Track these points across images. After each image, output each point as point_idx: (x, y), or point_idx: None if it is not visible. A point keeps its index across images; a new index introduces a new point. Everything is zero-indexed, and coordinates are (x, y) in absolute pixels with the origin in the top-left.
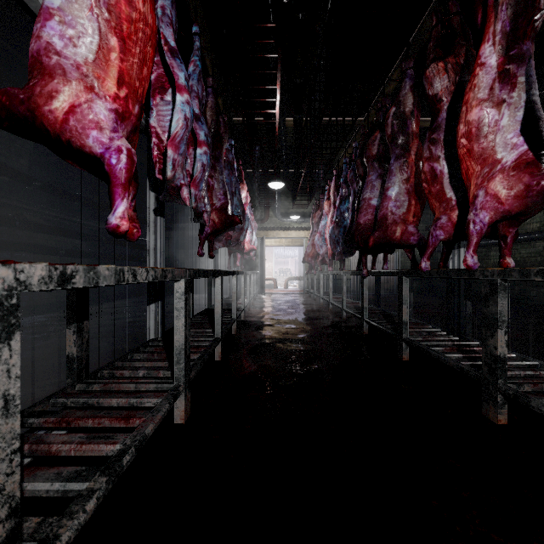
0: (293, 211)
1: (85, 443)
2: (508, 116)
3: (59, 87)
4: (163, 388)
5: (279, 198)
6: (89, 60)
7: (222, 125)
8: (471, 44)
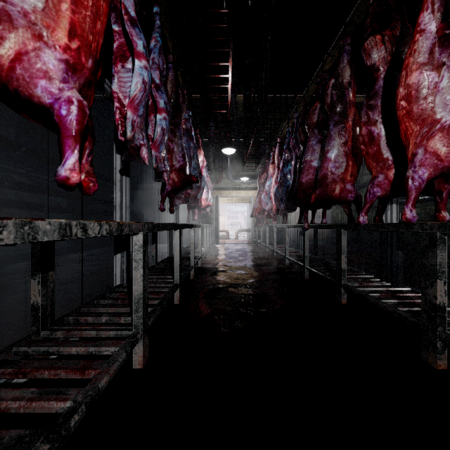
0: (243, 173)
1: (35, 399)
2: (448, 78)
3: (4, 35)
4: (122, 335)
5: (231, 163)
6: (38, 10)
7: (181, 96)
8: (405, 19)
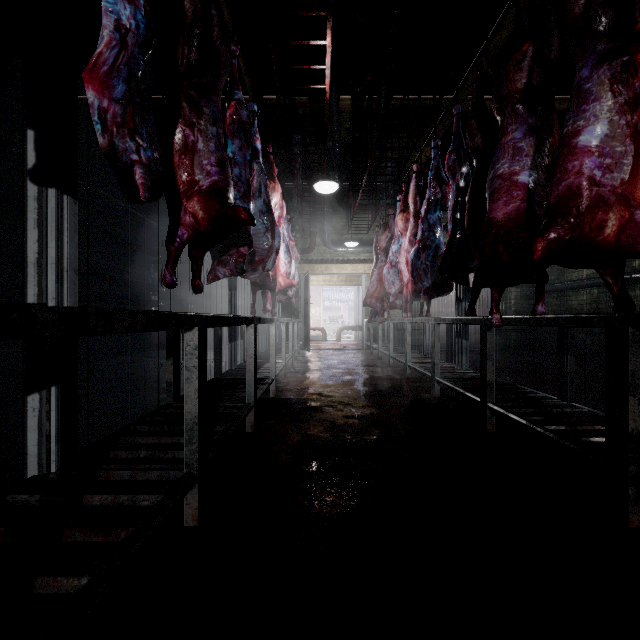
0: (348, 237)
1: None
2: None
3: None
4: None
5: (329, 219)
6: None
7: (217, 20)
8: None
